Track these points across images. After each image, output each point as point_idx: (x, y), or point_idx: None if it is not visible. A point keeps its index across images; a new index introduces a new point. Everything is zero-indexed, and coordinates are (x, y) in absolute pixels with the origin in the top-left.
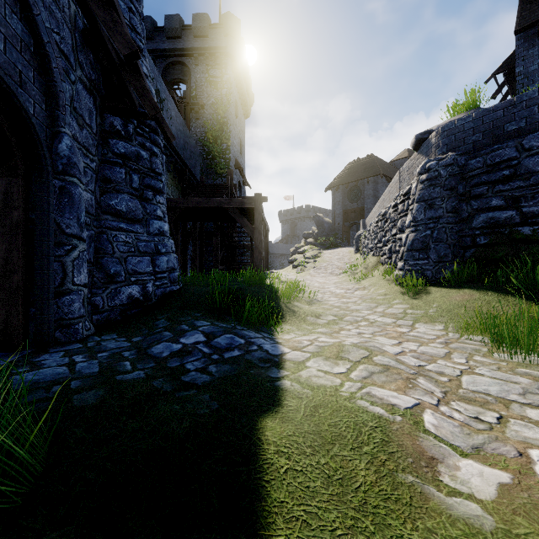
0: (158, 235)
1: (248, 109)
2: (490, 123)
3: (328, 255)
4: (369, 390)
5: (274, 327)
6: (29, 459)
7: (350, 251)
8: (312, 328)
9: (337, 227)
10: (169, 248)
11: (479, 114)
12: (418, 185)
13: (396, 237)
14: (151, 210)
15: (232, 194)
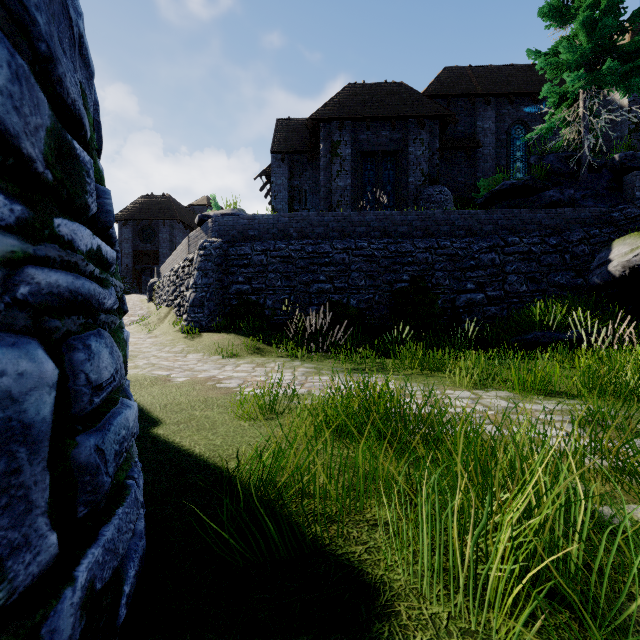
0: None
1: None
2: (241, 226)
3: None
4: (152, 372)
5: None
6: None
7: (143, 300)
8: None
9: (125, 270)
10: None
11: (236, 218)
12: (199, 258)
13: (184, 293)
14: None
15: None
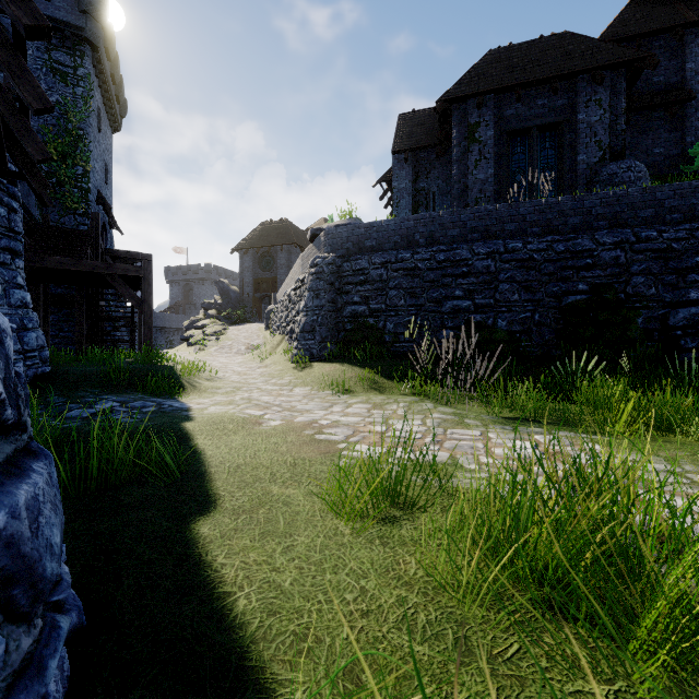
0: (21, 307)
1: (117, 120)
2: (357, 237)
3: (235, 332)
4: (243, 410)
5: (180, 395)
6: (64, 438)
7: (261, 328)
8: (212, 396)
9: (246, 298)
10: (36, 322)
11: (351, 227)
12: (310, 277)
13: (295, 318)
14: (9, 277)
15: (99, 246)
